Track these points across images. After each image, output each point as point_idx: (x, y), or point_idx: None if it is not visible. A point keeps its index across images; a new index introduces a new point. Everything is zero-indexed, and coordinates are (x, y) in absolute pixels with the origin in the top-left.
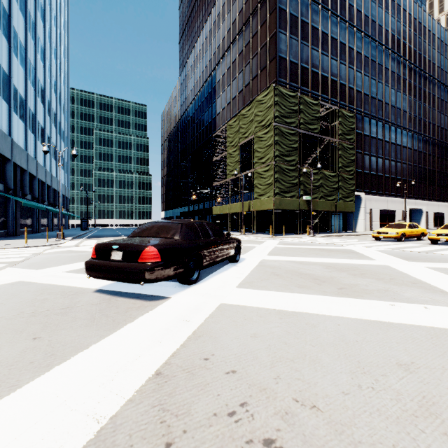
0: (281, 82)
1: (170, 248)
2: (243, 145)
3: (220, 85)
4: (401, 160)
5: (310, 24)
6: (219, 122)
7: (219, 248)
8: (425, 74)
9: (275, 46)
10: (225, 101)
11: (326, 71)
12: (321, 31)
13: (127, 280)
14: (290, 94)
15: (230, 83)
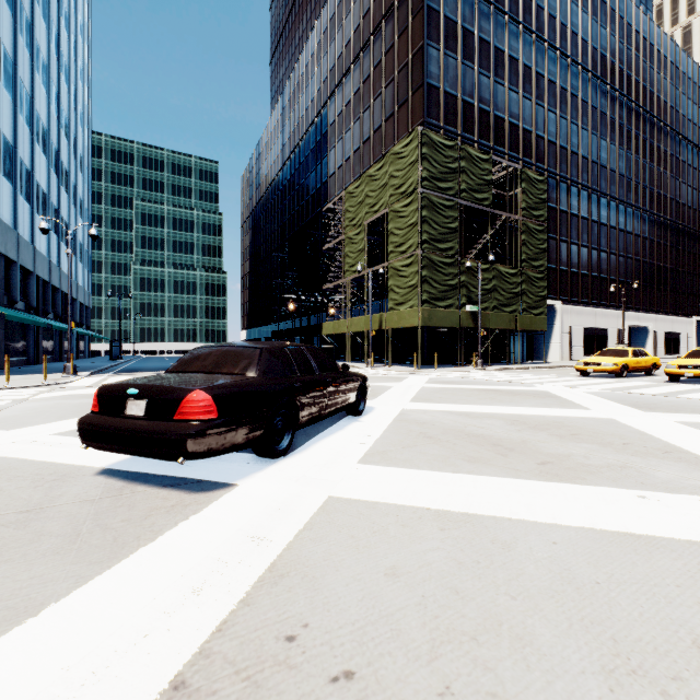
0: (430, 126)
1: (236, 394)
2: (371, 225)
3: (334, 129)
4: (616, 251)
5: (476, 34)
6: (333, 188)
7: (329, 392)
8: (653, 118)
9: (422, 68)
10: (342, 156)
11: (501, 109)
12: (494, 45)
13: (152, 454)
14: (445, 143)
15: (351, 127)
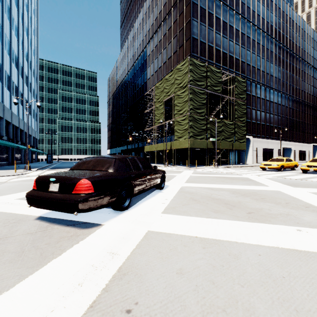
0: (193, 56)
1: (103, 180)
2: (166, 102)
3: (149, 58)
4: (277, 114)
5: (214, 15)
6: (149, 84)
7: (147, 179)
8: (293, 54)
9: (189, 30)
10: (153, 70)
11: (226, 49)
12: (222, 20)
13: (62, 210)
14: (200, 64)
15: (157, 57)
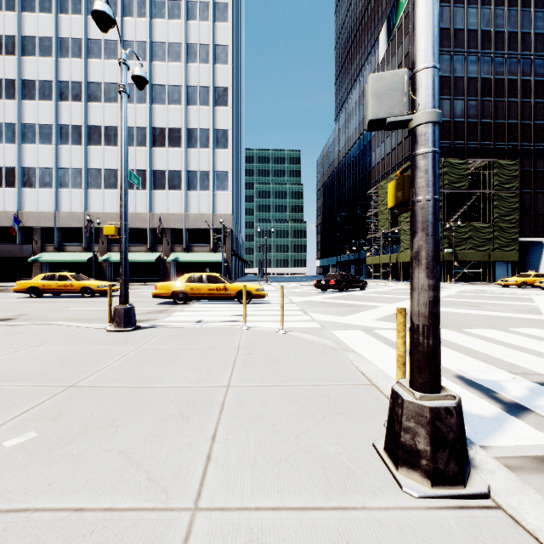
0: None
1: (337, 281)
2: None
3: (374, 139)
4: None
5: (465, 77)
6: (374, 175)
7: (353, 283)
8: None
9: None
10: (379, 156)
11: (488, 116)
12: (481, 78)
13: (326, 288)
14: None
15: (384, 140)
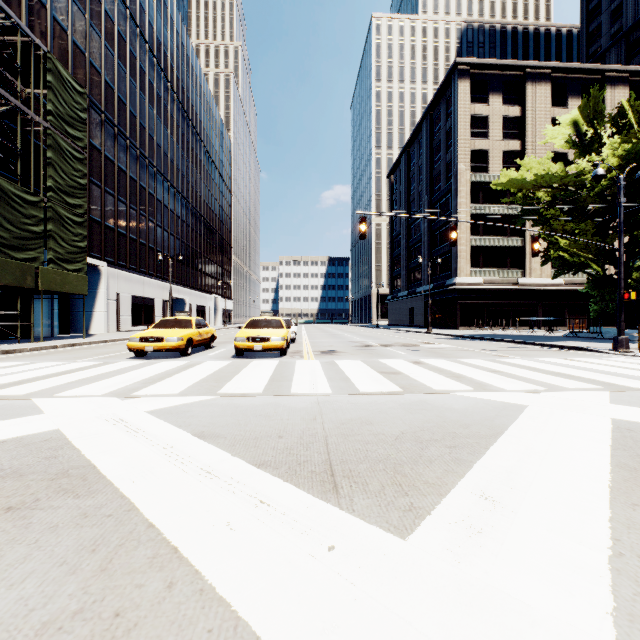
0: None
1: None
2: None
3: None
4: (162, 224)
5: None
6: None
7: None
8: (189, 120)
9: None
10: None
11: None
12: None
13: None
14: None
15: None
